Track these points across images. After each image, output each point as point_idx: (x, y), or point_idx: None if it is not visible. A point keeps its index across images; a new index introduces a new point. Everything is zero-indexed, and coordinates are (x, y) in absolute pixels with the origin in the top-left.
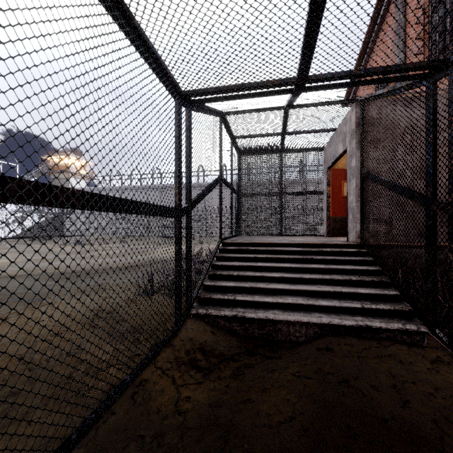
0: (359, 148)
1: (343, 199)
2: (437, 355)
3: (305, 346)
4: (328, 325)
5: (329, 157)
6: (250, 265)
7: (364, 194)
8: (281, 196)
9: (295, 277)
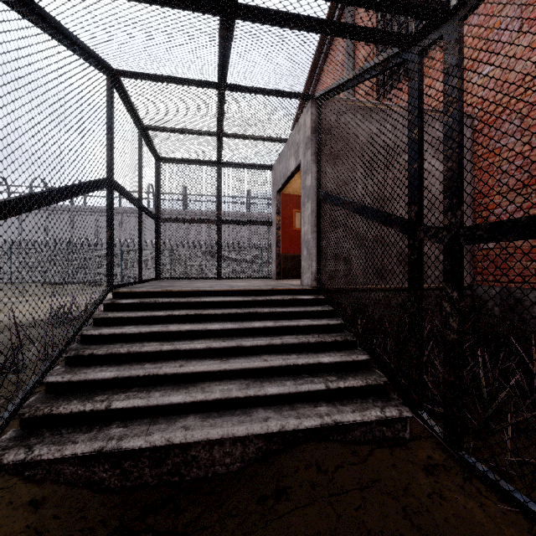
0: (315, 162)
1: (295, 232)
2: (427, 453)
3: (239, 490)
4: (280, 433)
5: (279, 177)
6: (156, 330)
7: (322, 223)
8: (219, 225)
9: (229, 346)
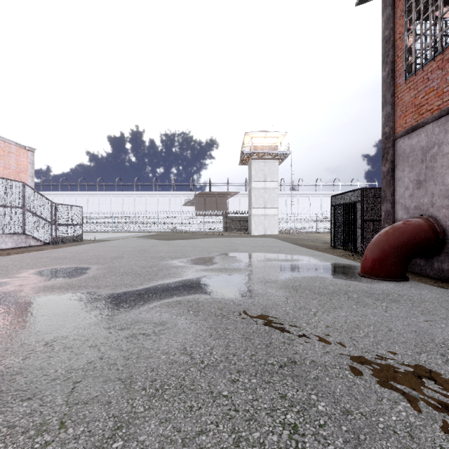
0: None
1: None
2: None
3: None
4: None
5: None
6: None
7: None
8: None
9: None
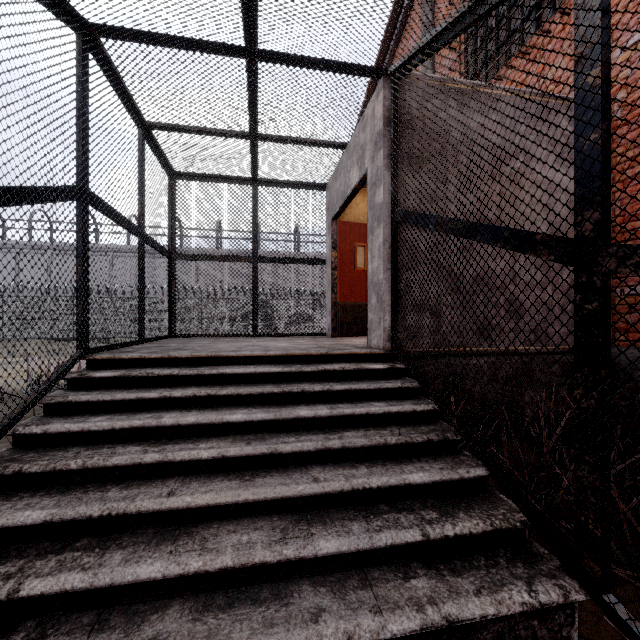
0: (389, 168)
1: (357, 273)
2: None
3: None
4: None
5: (335, 198)
6: (139, 425)
7: (398, 256)
8: (254, 263)
9: (257, 453)
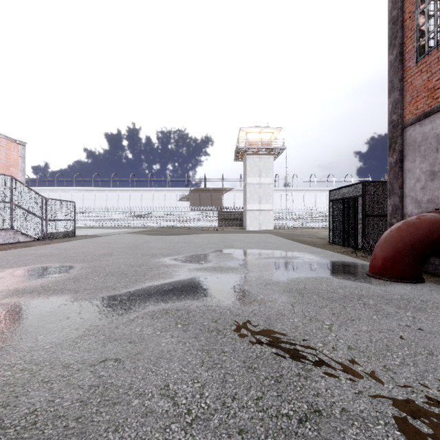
0: None
1: None
2: None
3: None
4: None
5: None
6: None
7: None
8: None
9: None
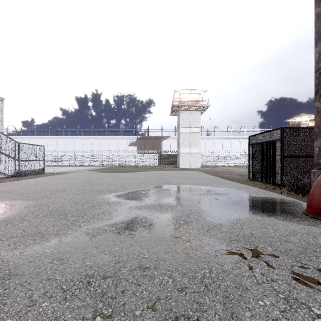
0: None
1: None
2: None
3: None
4: None
5: None
6: None
7: None
8: None
9: None
